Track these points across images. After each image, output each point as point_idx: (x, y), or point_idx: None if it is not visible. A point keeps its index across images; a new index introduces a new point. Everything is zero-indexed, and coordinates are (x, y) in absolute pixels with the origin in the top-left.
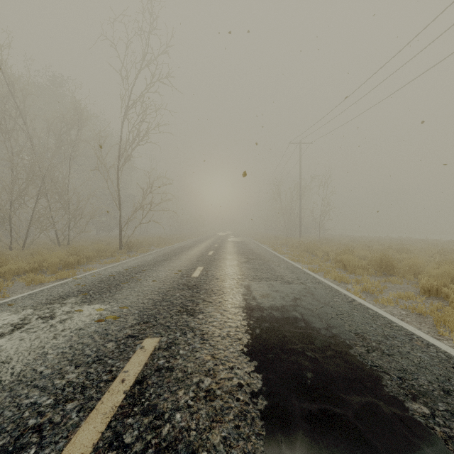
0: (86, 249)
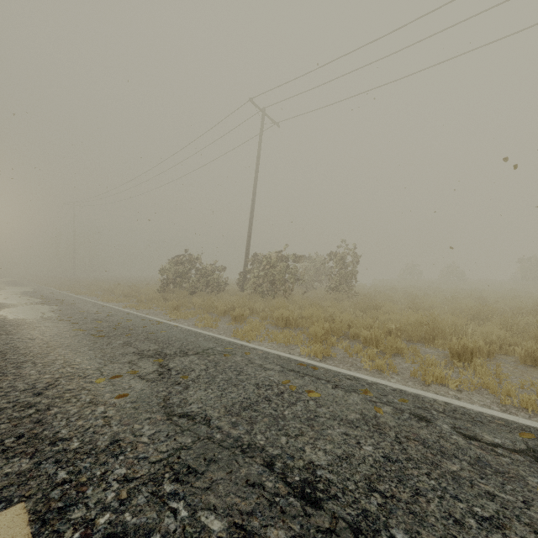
0: None
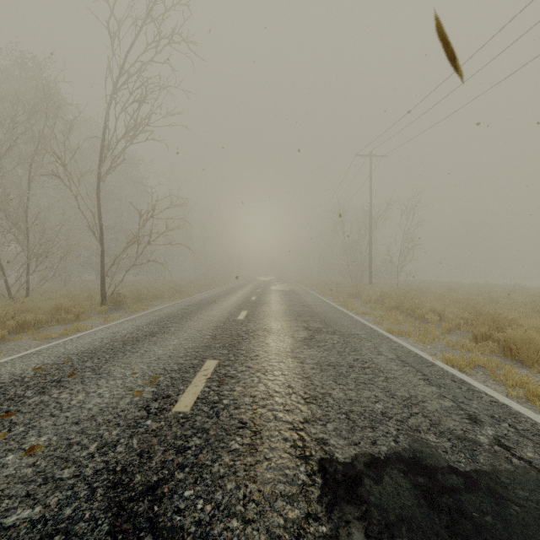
0: (44, 306)
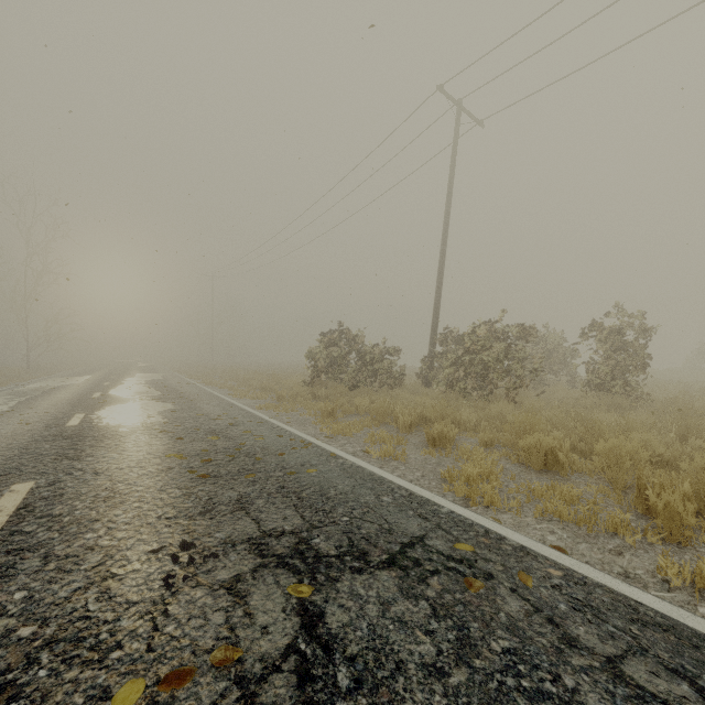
0: None
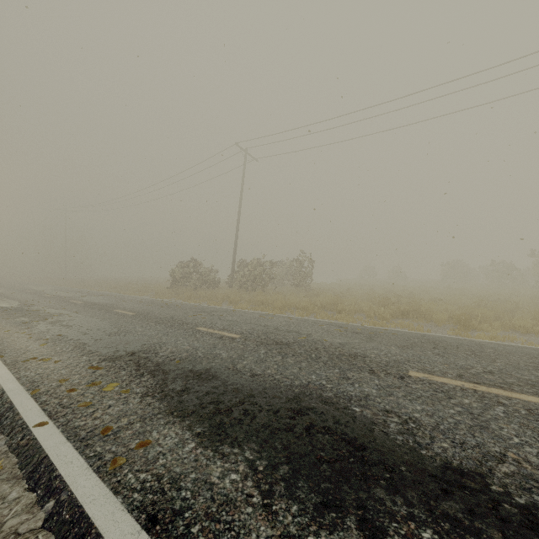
0: None
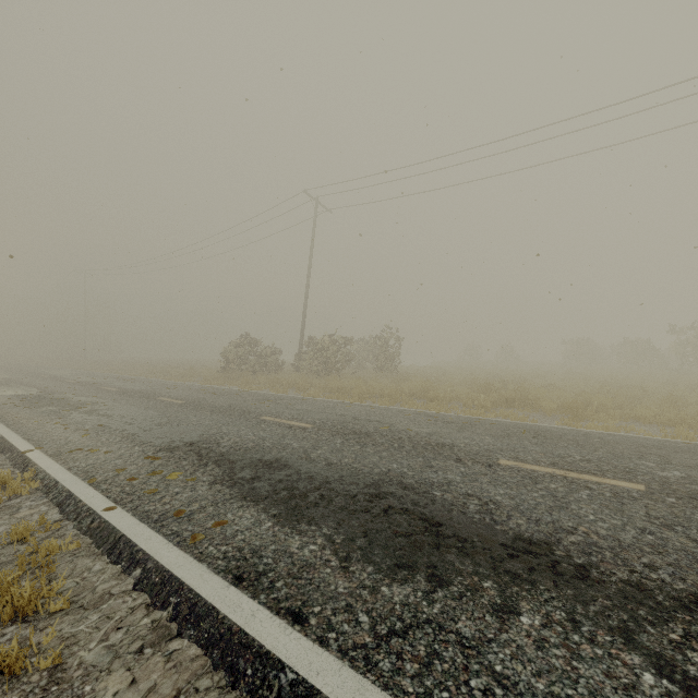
0: None
